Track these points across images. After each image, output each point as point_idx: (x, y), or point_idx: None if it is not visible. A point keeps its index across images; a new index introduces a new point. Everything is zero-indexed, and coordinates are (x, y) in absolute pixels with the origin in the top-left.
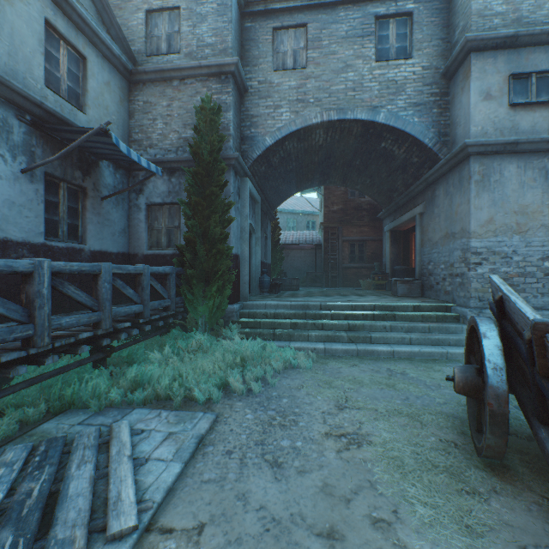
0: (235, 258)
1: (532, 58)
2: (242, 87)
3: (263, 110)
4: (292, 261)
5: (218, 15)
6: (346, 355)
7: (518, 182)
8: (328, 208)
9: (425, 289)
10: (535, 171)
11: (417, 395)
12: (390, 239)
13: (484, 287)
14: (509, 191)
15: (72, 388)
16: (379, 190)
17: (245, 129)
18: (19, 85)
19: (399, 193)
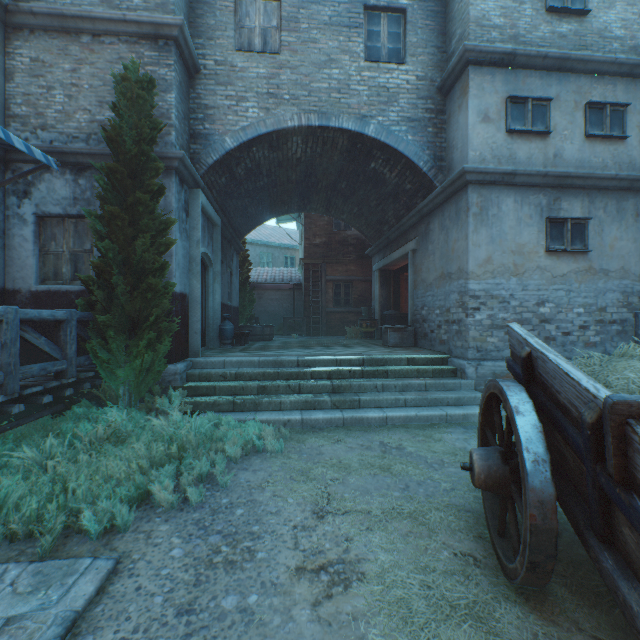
0: (180, 299)
1: (528, 83)
2: (191, 64)
3: (222, 100)
4: (267, 304)
5: None
6: (329, 426)
7: (515, 218)
8: (310, 241)
9: (418, 338)
10: (531, 208)
11: (419, 481)
12: (380, 280)
13: (482, 336)
14: (507, 228)
15: None
16: (368, 222)
17: (197, 122)
18: None
19: (390, 226)
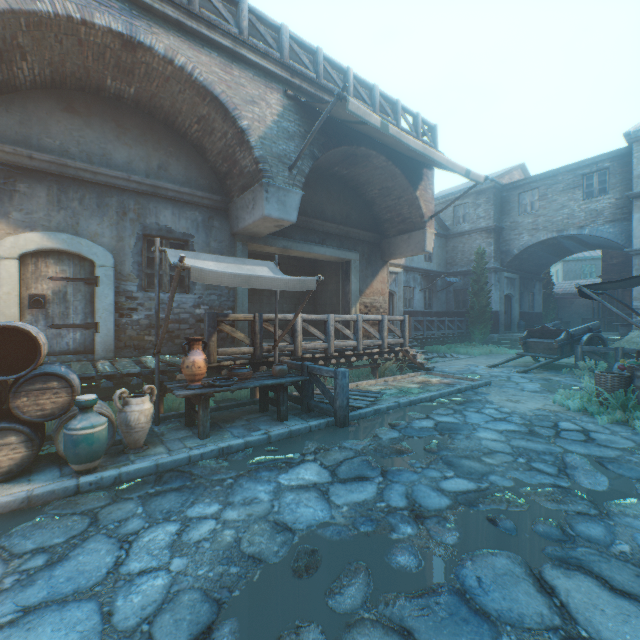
0: (495, 313)
1: None
2: (499, 229)
3: (512, 236)
4: (576, 308)
5: (486, 203)
6: None
7: None
8: (606, 262)
9: None
10: None
11: None
12: None
13: None
14: None
15: (439, 348)
16: None
17: (502, 247)
18: (420, 268)
19: None
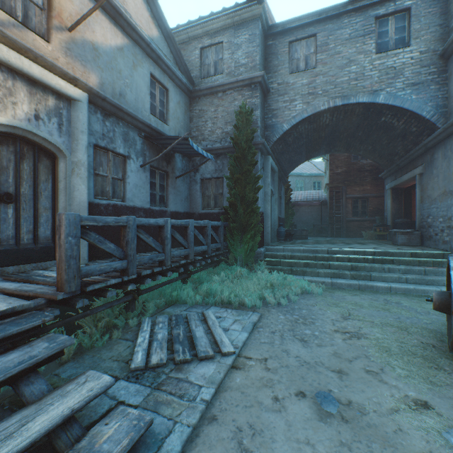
0: (261, 215)
1: None
2: (265, 90)
3: (281, 104)
4: (301, 215)
5: (249, 43)
6: (349, 288)
7: None
8: (333, 171)
9: (424, 239)
10: None
11: (407, 317)
12: (391, 196)
13: None
14: None
15: (176, 291)
16: (380, 155)
17: (268, 119)
18: (141, 117)
19: (399, 156)
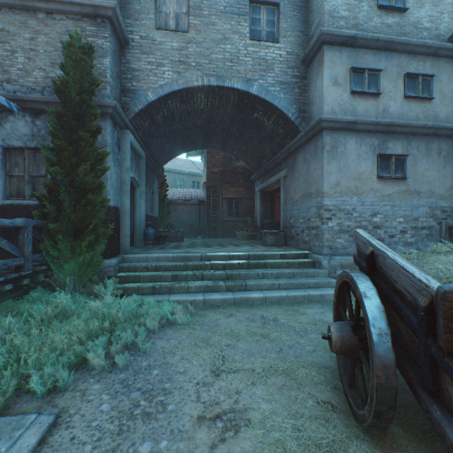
0: (114, 211)
1: (365, 58)
2: (122, 38)
3: (146, 65)
4: (179, 215)
5: None
6: (224, 304)
7: (356, 154)
8: (210, 170)
9: (287, 239)
10: (367, 147)
11: (289, 345)
12: (260, 198)
13: (333, 238)
14: (351, 161)
15: None
16: (252, 156)
17: (126, 81)
18: None
19: (267, 159)
